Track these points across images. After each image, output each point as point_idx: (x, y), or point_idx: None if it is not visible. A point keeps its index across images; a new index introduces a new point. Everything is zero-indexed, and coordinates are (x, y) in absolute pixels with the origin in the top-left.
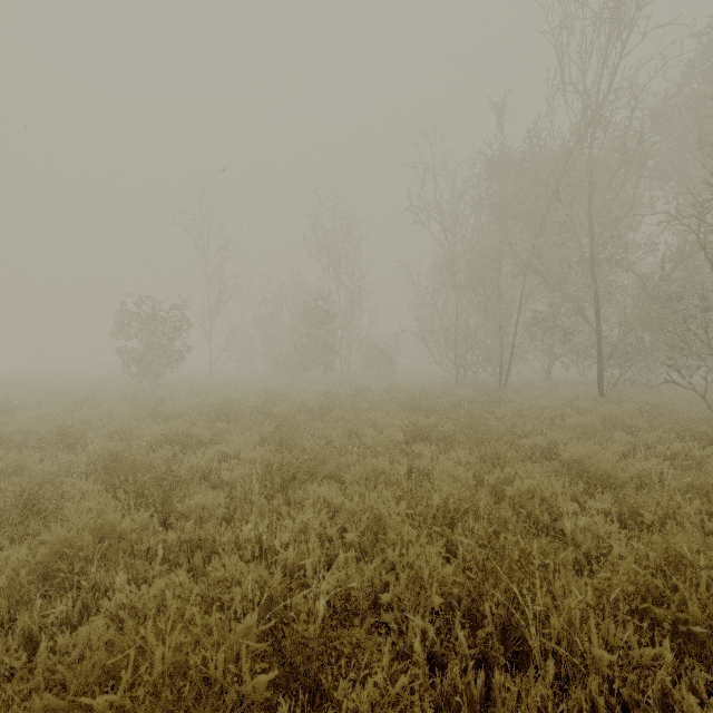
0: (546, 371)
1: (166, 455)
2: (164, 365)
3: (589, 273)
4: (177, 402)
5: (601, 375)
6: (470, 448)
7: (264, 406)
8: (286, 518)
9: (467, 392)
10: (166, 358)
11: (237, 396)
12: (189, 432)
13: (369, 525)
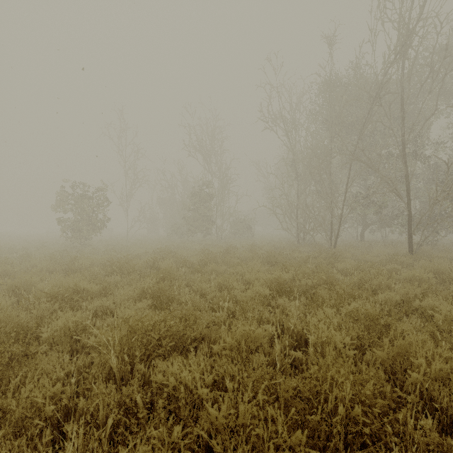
0: (360, 235)
1: (43, 312)
2: (90, 231)
3: (402, 161)
4: (85, 258)
5: (410, 238)
6: (333, 304)
7: (155, 261)
8: (119, 449)
9: (307, 250)
10: (92, 225)
11: (140, 252)
12: (78, 287)
13: (244, 451)
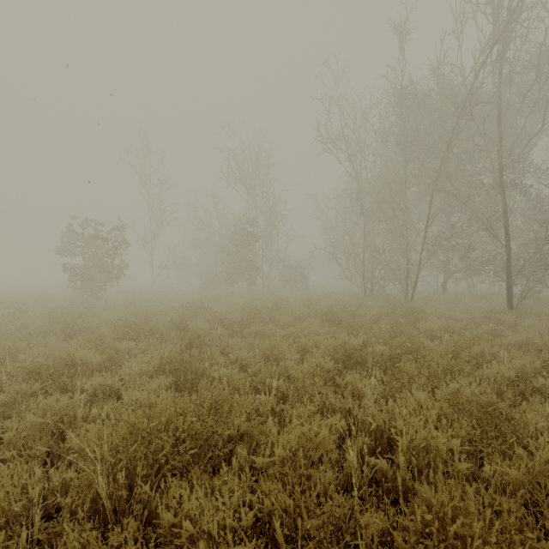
0: (442, 285)
1: (16, 397)
2: (104, 280)
3: (499, 191)
4: (92, 316)
5: (510, 289)
6: (424, 384)
7: (182, 319)
8: None
9: (376, 304)
10: (106, 273)
11: (166, 307)
12: (73, 358)
13: None
